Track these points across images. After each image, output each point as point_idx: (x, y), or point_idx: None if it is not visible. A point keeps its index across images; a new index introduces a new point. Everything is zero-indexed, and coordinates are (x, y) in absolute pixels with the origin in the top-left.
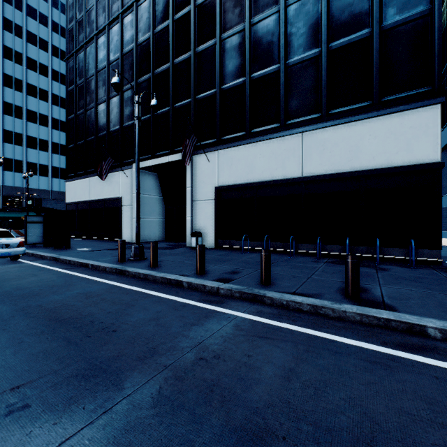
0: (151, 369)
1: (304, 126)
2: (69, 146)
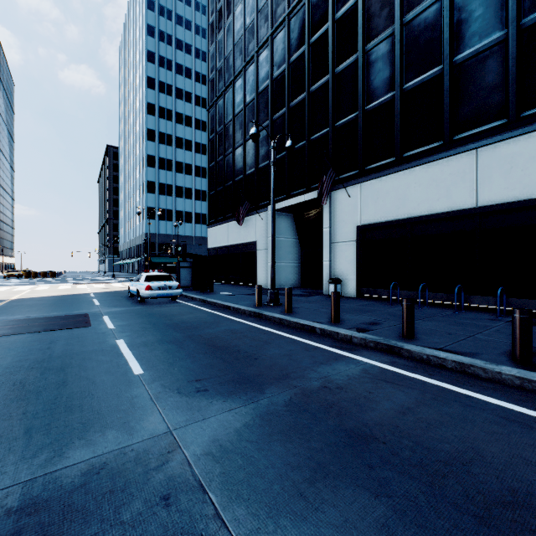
0: (284, 386)
1: (479, 139)
2: (210, 193)
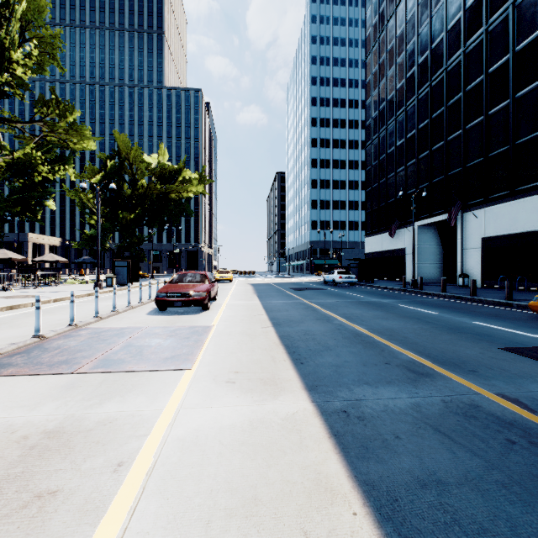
0: (408, 300)
1: None
2: (367, 211)
